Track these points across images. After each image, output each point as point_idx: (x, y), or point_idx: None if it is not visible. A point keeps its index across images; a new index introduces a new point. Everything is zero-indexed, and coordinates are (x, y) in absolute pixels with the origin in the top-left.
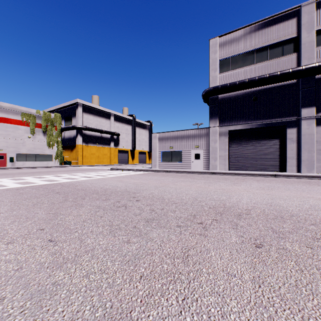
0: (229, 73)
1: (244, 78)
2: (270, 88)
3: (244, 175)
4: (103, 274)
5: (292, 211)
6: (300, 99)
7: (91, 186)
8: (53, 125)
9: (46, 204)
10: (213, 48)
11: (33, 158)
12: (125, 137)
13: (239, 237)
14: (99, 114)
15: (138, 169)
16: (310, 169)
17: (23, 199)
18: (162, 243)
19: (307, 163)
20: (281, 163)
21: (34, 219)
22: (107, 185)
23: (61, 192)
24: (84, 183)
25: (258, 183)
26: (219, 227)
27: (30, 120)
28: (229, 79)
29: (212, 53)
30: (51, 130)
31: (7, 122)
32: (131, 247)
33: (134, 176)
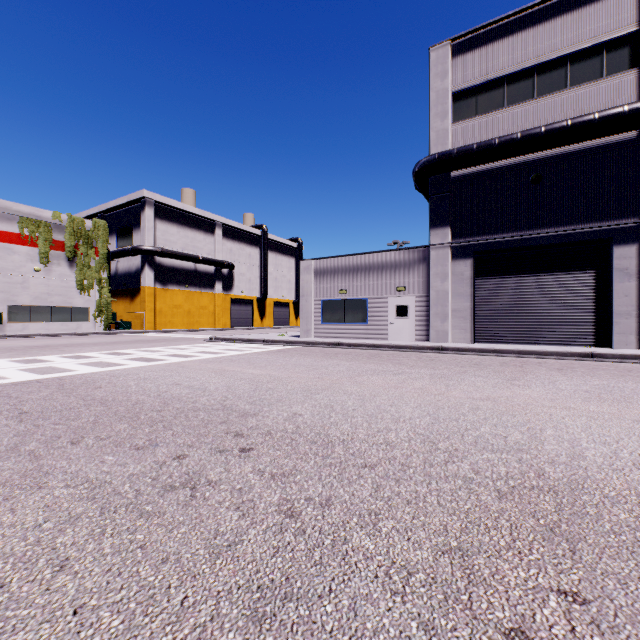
0: (477, 122)
1: (510, 133)
2: (572, 152)
3: (515, 355)
4: None
5: None
6: None
7: (135, 388)
8: (91, 244)
9: None
10: (438, 67)
11: (47, 315)
12: (246, 271)
13: None
14: (191, 222)
15: (270, 340)
16: None
17: None
18: None
19: None
20: (599, 326)
21: None
22: (180, 385)
23: (35, 411)
24: (123, 378)
25: (570, 379)
26: None
27: (40, 234)
28: (477, 135)
29: (436, 79)
30: (87, 256)
31: None
32: None
33: (258, 357)
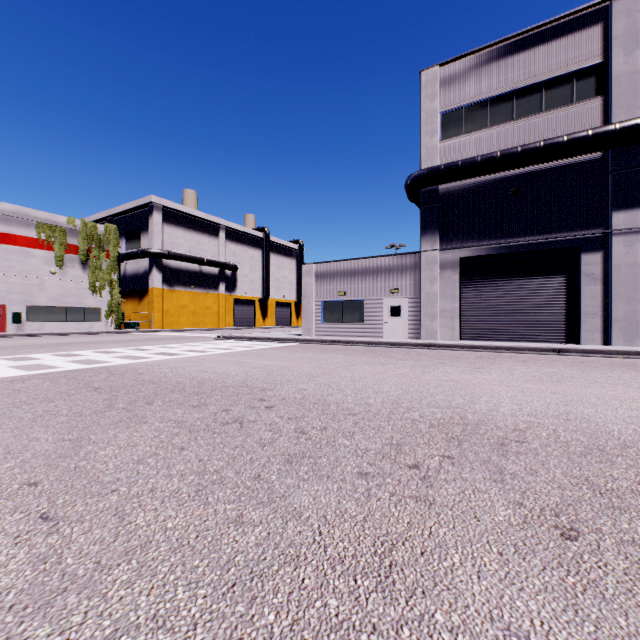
0: (462, 140)
1: (491, 151)
2: (546, 169)
3: (493, 351)
4: (159, 632)
5: (621, 435)
6: (609, 193)
7: (172, 374)
8: (103, 248)
9: (63, 418)
10: (428, 89)
11: (62, 315)
12: (249, 272)
13: (514, 508)
14: (196, 226)
15: (274, 338)
16: (630, 337)
17: (17, 404)
18: (324, 524)
19: (625, 325)
20: (570, 325)
21: (23, 457)
22: (207, 371)
23: (105, 387)
24: (157, 367)
25: (527, 368)
26: (460, 479)
27: (56, 238)
28: (462, 152)
29: (426, 100)
30: (99, 259)
31: (8, 241)
32: (244, 538)
33: (266, 352)
